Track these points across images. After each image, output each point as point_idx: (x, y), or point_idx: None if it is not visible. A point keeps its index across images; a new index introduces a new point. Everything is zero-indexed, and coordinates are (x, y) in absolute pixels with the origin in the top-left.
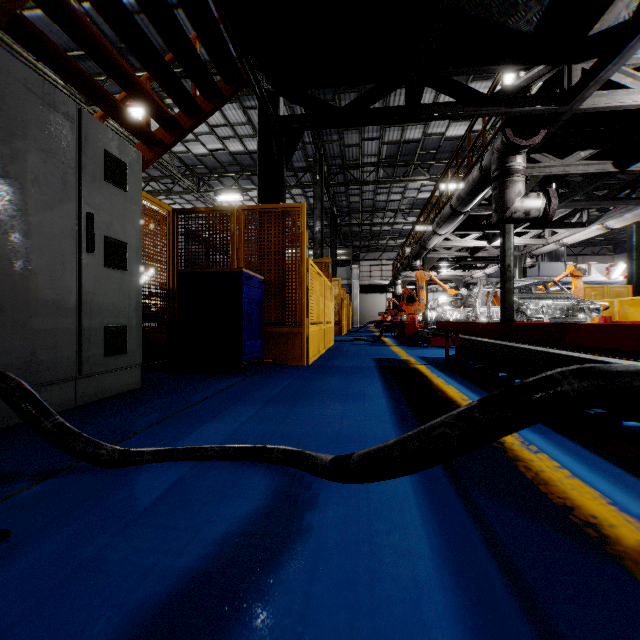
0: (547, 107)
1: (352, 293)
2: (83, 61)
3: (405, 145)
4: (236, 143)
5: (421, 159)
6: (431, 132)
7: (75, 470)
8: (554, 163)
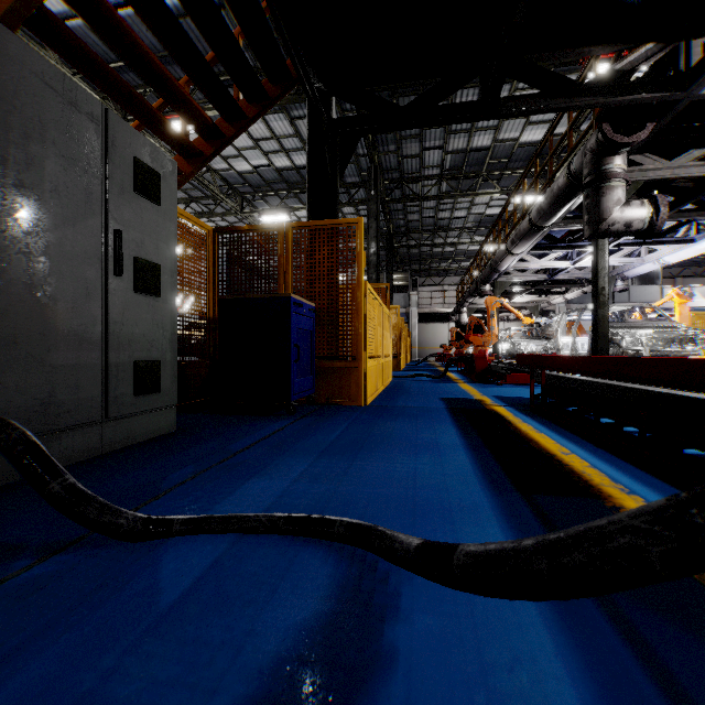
0: (657, 94)
1: (410, 322)
2: (120, 74)
3: (472, 154)
4: (282, 158)
5: (490, 169)
6: (502, 138)
7: (89, 543)
8: (659, 165)
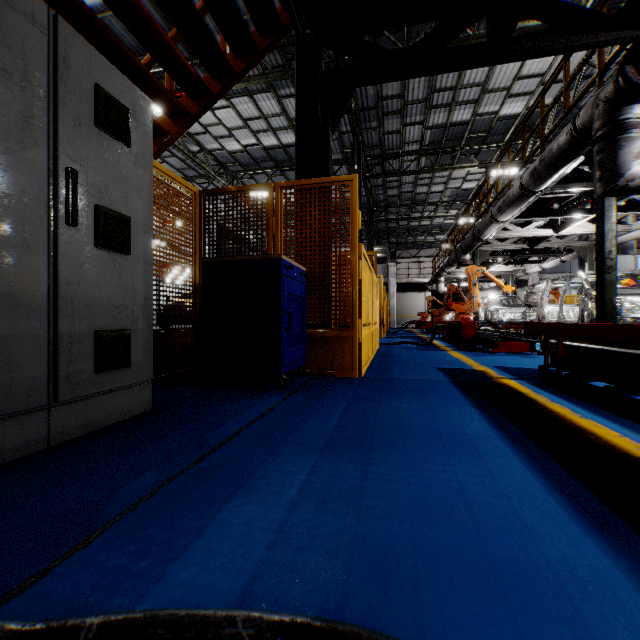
0: None
1: (389, 292)
2: None
3: (451, 128)
4: (270, 137)
5: (468, 144)
6: (482, 111)
7: None
8: None
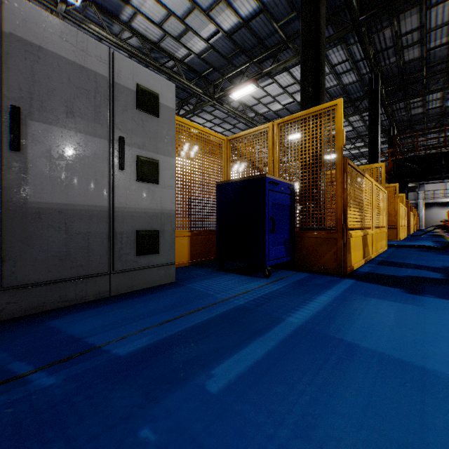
0: None
1: (418, 208)
2: None
3: None
4: (356, 151)
5: None
6: None
7: None
8: None
